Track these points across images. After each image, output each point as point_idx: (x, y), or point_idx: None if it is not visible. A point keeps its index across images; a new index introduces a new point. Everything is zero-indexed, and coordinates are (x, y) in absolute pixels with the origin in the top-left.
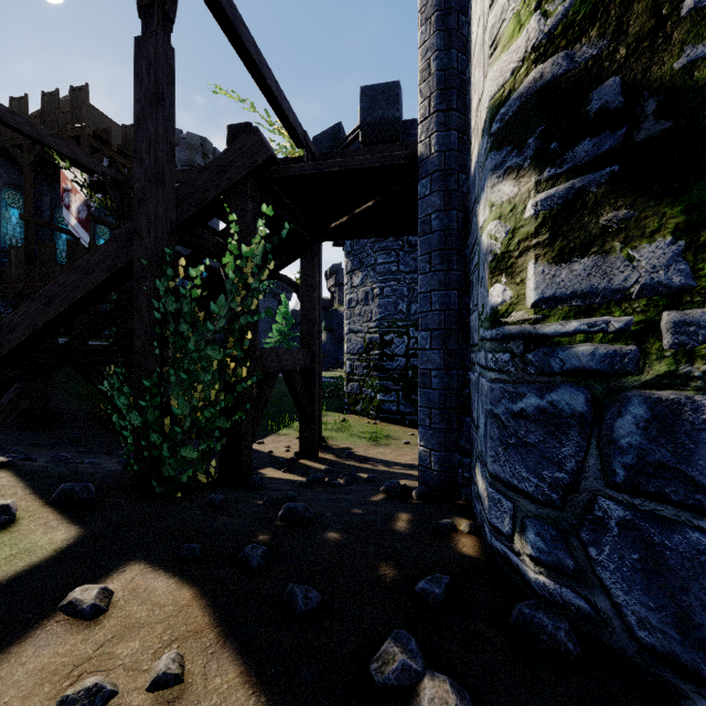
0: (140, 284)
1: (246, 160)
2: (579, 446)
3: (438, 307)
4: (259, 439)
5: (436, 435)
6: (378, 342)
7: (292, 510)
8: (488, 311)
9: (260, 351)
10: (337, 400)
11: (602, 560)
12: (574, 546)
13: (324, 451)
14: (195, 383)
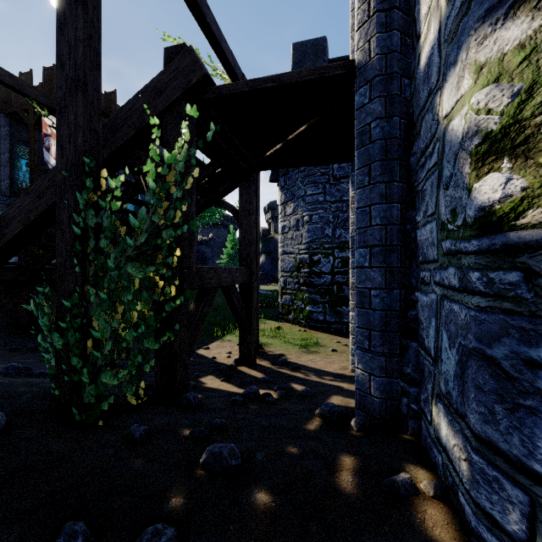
0: (62, 197)
1: (181, 80)
2: None
3: (379, 221)
4: (206, 344)
5: (376, 359)
6: (308, 262)
7: (216, 455)
8: (469, 215)
9: (198, 269)
10: (272, 310)
11: None
12: None
13: (261, 358)
14: (117, 303)
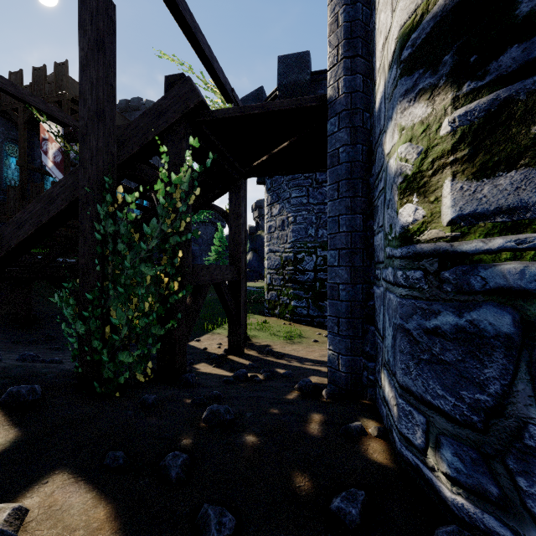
0: (84, 209)
1: (180, 105)
2: (505, 368)
3: (345, 229)
4: (197, 337)
5: (343, 341)
6: (292, 260)
7: (215, 412)
8: (397, 230)
9: (193, 267)
10: (259, 305)
11: (534, 494)
12: (498, 473)
13: (249, 348)
14: (131, 296)
